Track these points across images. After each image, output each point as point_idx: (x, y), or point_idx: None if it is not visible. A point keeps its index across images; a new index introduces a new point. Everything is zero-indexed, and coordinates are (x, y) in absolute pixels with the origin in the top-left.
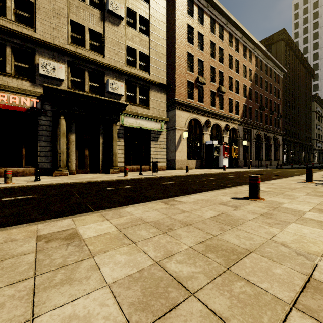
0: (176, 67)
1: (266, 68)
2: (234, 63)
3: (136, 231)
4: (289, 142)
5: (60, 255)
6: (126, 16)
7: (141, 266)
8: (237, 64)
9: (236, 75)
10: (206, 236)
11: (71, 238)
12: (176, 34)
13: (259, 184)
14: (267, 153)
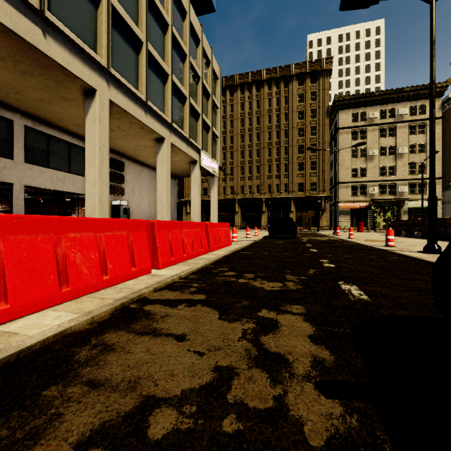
0: None
1: None
2: None
3: None
4: None
5: None
6: (409, 148)
7: None
8: None
9: None
10: None
11: None
12: None
13: None
14: None
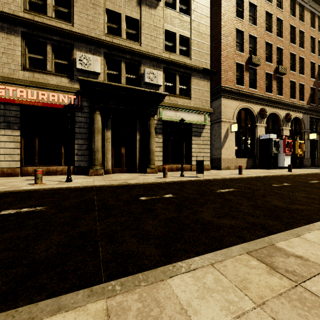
0: (222, 48)
1: None
2: (297, 36)
3: None
4: None
5: None
6: None
7: None
8: (301, 36)
9: (301, 50)
10: None
11: None
12: (223, 9)
13: None
14: None
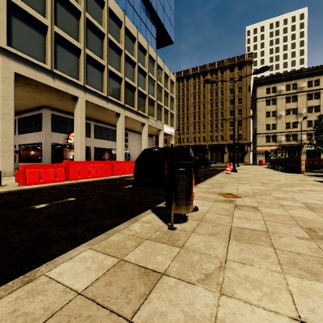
0: None
1: None
2: None
3: None
4: None
5: None
6: (307, 109)
7: None
8: None
9: None
10: None
11: None
12: None
13: None
14: None
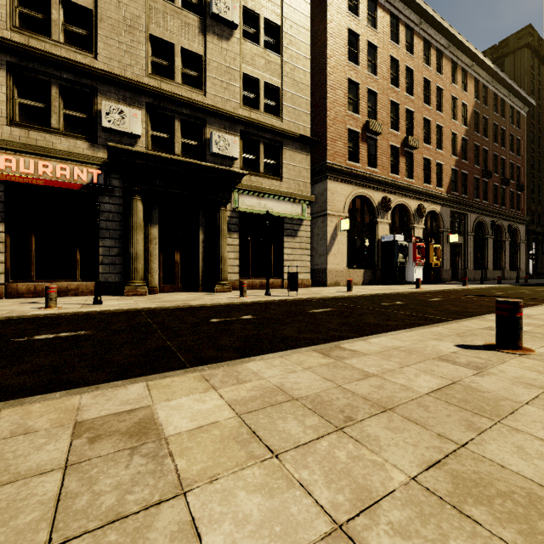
0: (328, 107)
1: (495, 101)
2: (434, 94)
3: (276, 423)
4: (541, 236)
5: (113, 481)
6: (243, 23)
7: (301, 536)
8: (439, 95)
9: (438, 115)
10: (442, 447)
11: (142, 434)
12: (329, 48)
13: (520, 319)
14: (496, 256)
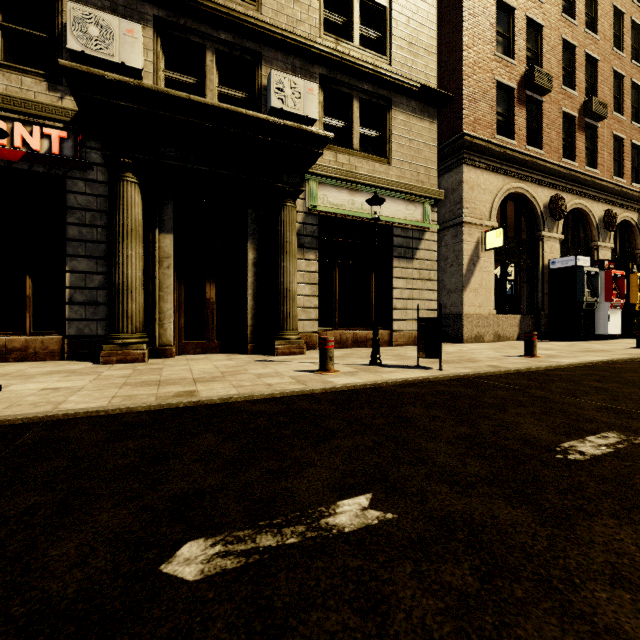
0: (465, 44)
1: None
2: (628, 34)
3: None
4: None
5: None
6: None
7: None
8: (634, 38)
9: (635, 68)
10: None
11: None
12: None
13: None
14: None
